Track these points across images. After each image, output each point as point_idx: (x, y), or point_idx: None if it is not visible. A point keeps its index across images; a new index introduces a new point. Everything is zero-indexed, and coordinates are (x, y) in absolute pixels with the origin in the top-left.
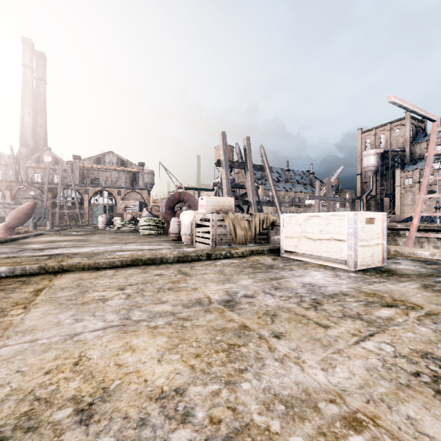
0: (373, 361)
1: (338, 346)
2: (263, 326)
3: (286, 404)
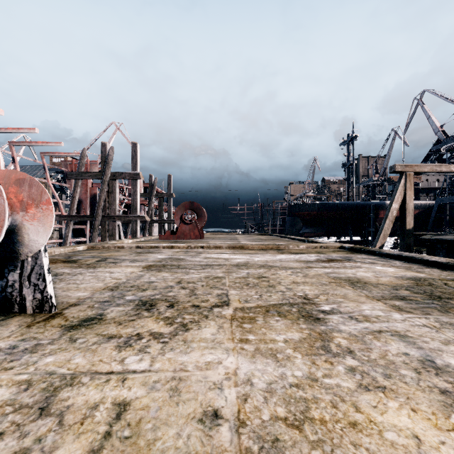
0: (170, 355)
1: (168, 374)
2: (210, 453)
3: (274, 355)
